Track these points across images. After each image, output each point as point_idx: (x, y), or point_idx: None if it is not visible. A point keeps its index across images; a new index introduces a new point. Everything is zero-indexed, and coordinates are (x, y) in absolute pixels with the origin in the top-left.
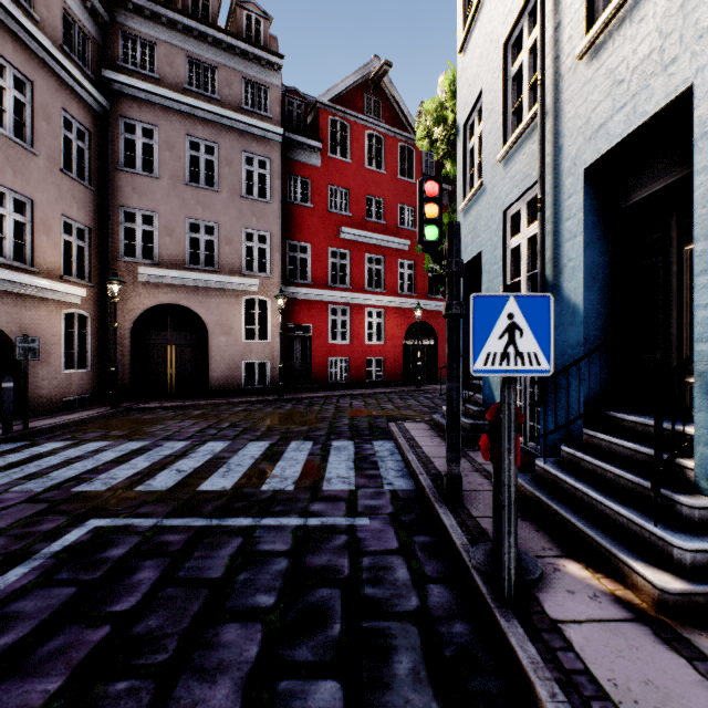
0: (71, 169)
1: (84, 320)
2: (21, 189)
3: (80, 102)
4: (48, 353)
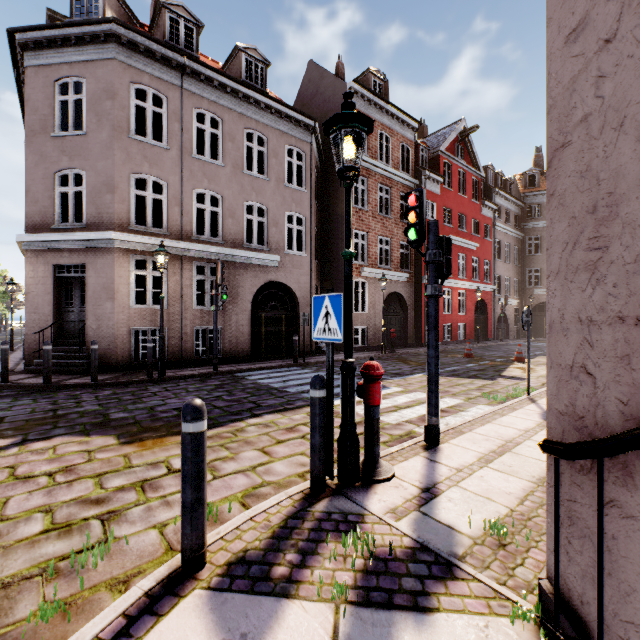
0: (514, 262)
1: (516, 310)
2: (508, 275)
3: (516, 239)
4: (511, 321)
